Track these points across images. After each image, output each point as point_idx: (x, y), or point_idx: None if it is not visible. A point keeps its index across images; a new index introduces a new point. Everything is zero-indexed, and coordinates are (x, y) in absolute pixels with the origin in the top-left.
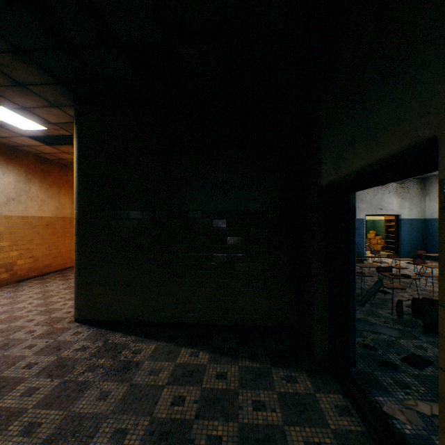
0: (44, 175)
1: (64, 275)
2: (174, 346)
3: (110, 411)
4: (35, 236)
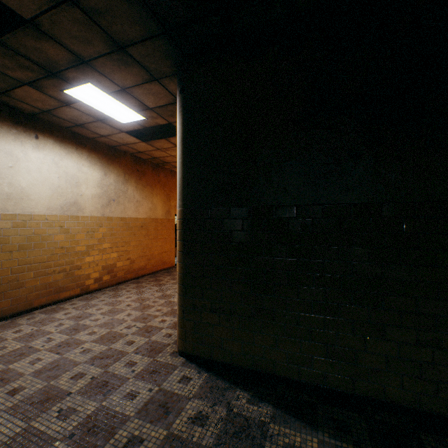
0: (139, 175)
1: (157, 279)
2: None
3: None
4: (131, 237)
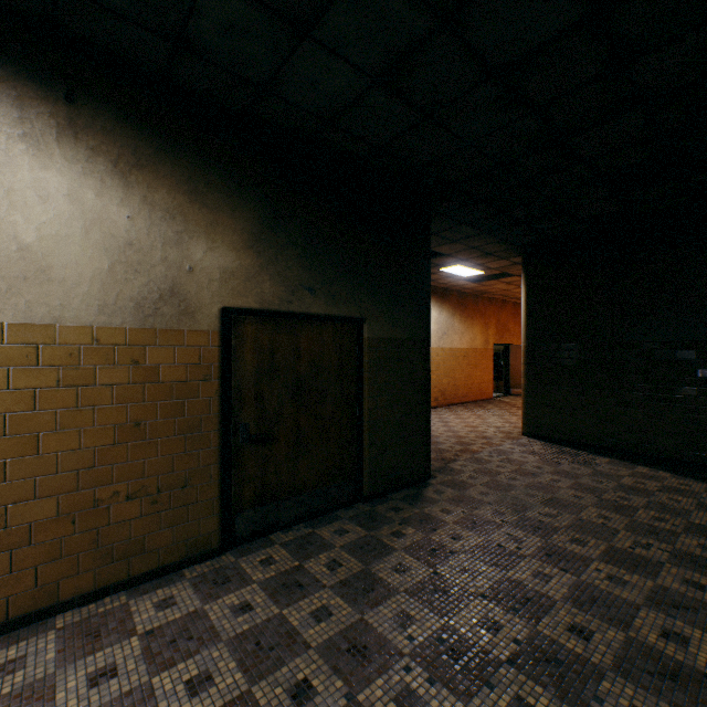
0: (462, 309)
1: (480, 406)
2: (629, 463)
3: (585, 474)
4: (456, 366)
